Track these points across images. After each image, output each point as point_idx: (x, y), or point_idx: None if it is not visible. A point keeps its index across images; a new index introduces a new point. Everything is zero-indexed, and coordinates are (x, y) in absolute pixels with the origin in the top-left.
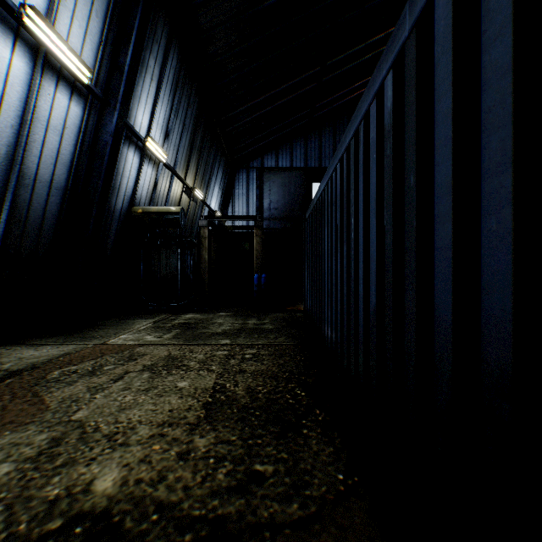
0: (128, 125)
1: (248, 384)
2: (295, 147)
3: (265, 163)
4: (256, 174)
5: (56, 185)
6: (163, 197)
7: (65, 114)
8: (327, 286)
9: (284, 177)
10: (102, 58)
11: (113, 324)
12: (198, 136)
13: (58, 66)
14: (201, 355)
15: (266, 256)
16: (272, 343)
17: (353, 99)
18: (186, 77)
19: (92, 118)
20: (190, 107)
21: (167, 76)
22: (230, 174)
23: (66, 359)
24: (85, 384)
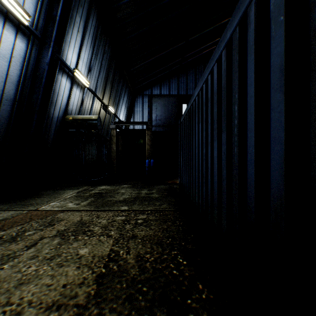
0: (61, 60)
1: (138, 251)
2: (172, 82)
3: (153, 91)
4: (147, 98)
5: (6, 97)
6: (88, 110)
7: (12, 47)
8: (201, 169)
9: (164, 100)
10: (40, 10)
11: (49, 194)
12: (111, 73)
13: (4, 11)
14: (104, 220)
15: (154, 148)
16: (157, 209)
17: (207, 53)
18: (102, 33)
19: (34, 52)
20: (105, 53)
21: (89, 30)
22: (132, 98)
23: (0, 224)
24: (2, 251)
